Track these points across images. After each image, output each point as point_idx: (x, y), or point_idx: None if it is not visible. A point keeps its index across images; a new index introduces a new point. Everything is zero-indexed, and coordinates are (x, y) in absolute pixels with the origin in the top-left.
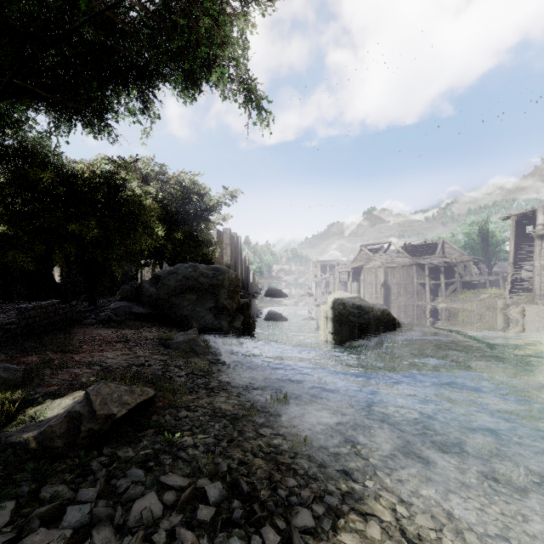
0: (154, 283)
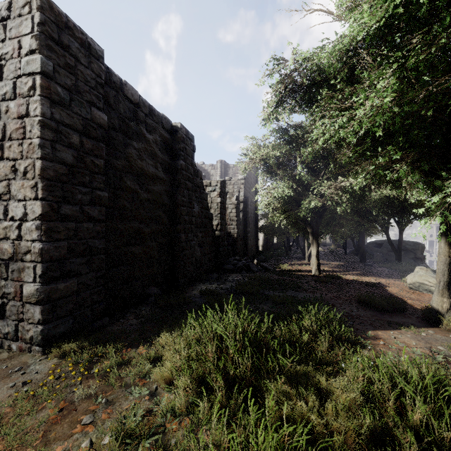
0: (375, 246)
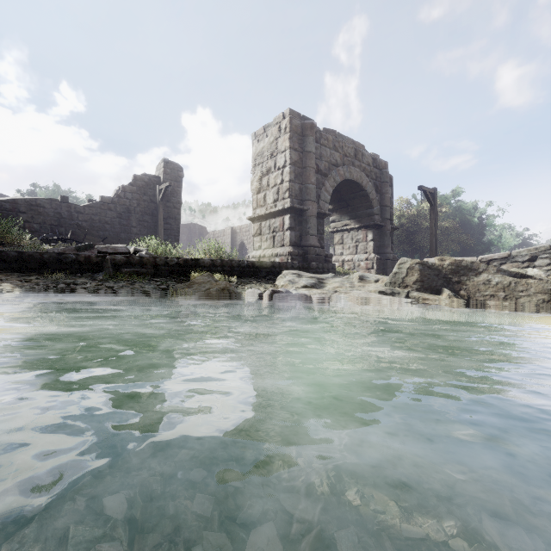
0: None
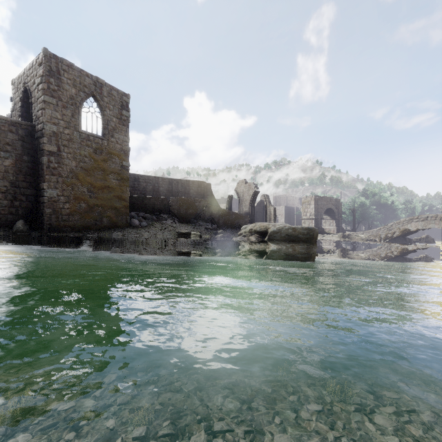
0: None
